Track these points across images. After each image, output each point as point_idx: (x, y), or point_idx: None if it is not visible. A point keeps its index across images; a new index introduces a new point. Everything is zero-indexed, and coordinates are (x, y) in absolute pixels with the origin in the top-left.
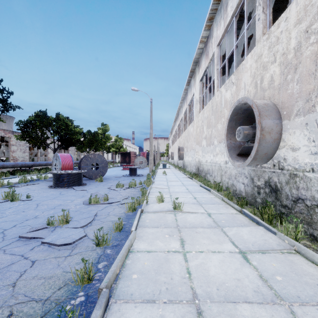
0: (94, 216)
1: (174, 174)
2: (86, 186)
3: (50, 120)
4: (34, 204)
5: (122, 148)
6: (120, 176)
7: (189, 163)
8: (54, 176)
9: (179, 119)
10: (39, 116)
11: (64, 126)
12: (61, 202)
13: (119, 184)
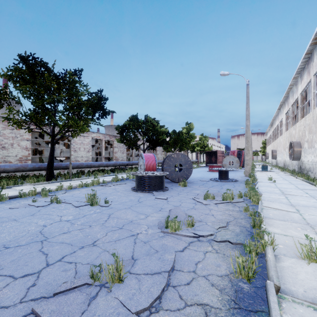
0: (168, 272)
1: (288, 182)
2: (167, 192)
3: (140, 123)
4: (106, 214)
5: (207, 147)
6: (207, 180)
7: (315, 165)
8: (136, 177)
9: (288, 103)
10: (132, 120)
11: (151, 127)
12: (134, 216)
13: (208, 194)
